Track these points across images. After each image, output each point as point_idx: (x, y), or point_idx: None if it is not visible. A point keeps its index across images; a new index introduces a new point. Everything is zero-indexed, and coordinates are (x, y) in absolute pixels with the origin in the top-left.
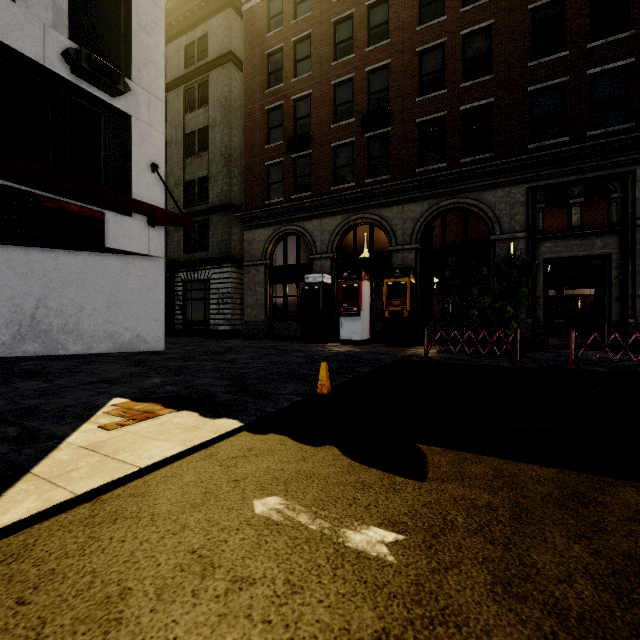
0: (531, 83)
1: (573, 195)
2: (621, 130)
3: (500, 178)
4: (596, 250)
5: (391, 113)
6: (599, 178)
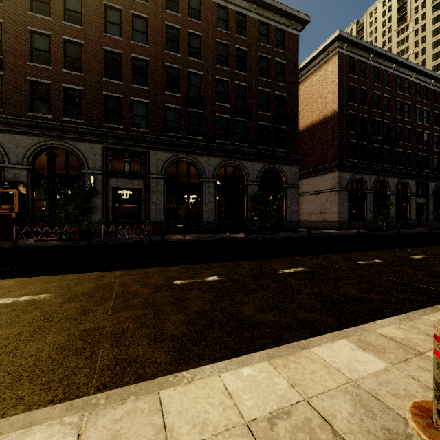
0: (105, 90)
1: (126, 156)
2: (144, 132)
3: (88, 137)
4: (135, 186)
5: (4, 62)
6: (137, 151)
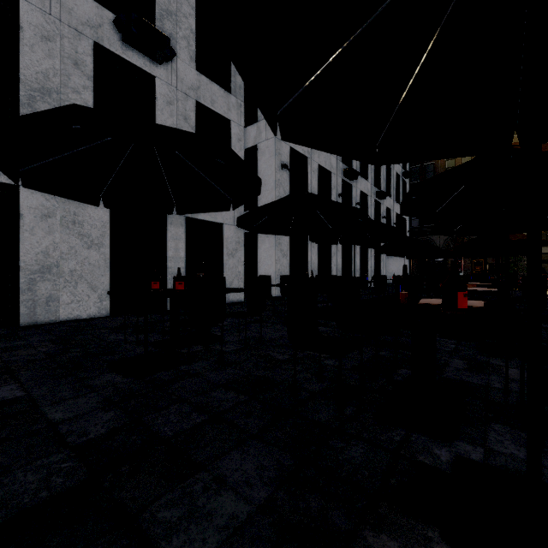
0: None
1: None
2: None
3: None
4: None
5: None
6: None
